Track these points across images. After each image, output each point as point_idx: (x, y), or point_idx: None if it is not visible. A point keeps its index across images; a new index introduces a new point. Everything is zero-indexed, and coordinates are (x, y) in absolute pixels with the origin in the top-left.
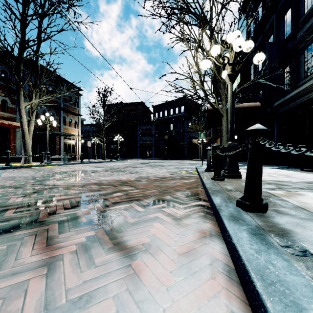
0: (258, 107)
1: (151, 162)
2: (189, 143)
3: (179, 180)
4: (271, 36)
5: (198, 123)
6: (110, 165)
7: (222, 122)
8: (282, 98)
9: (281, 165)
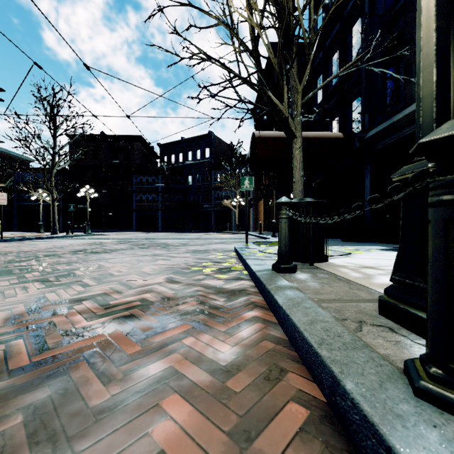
0: (341, 140)
1: (149, 237)
2: (218, 205)
3: (191, 332)
4: (357, 21)
5: (232, 175)
6: (47, 245)
7: (294, 150)
8: (386, 121)
9: (379, 242)
